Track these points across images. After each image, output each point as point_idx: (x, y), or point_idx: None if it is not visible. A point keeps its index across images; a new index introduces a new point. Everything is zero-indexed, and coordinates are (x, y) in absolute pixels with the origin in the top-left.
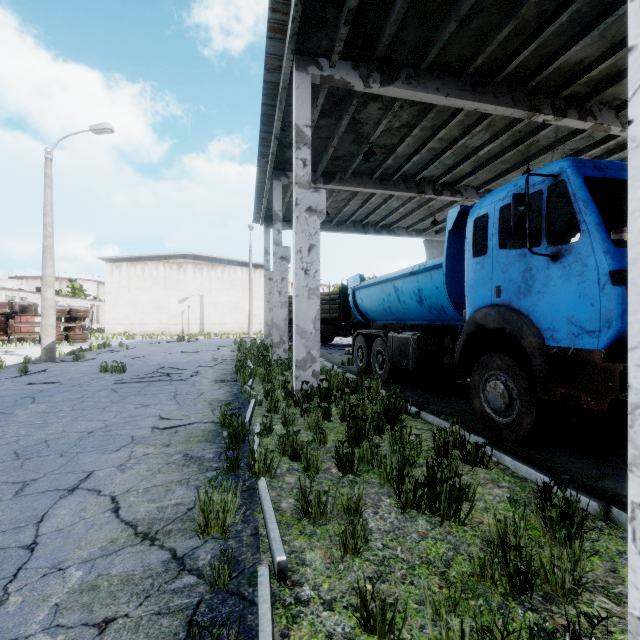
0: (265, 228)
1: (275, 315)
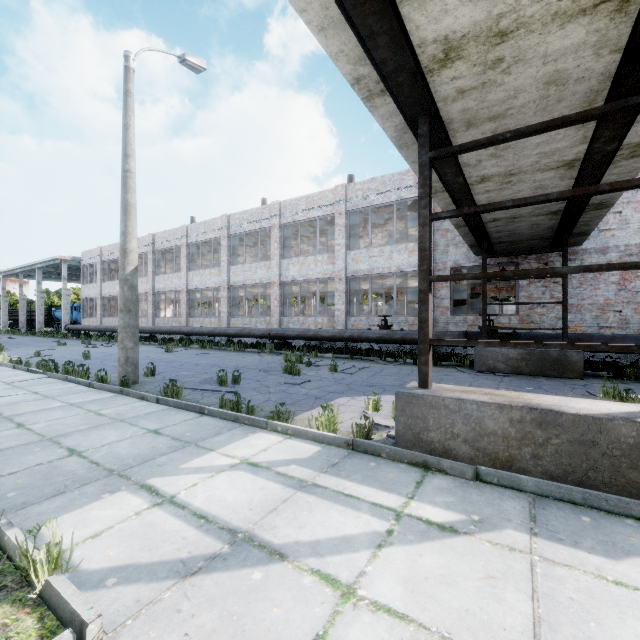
0: (3, 278)
1: (21, 318)
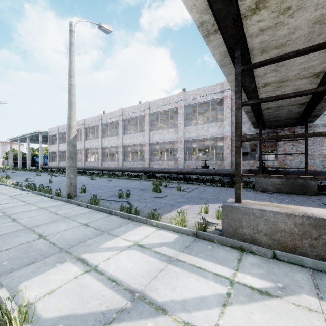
0: (10, 142)
1: (19, 162)
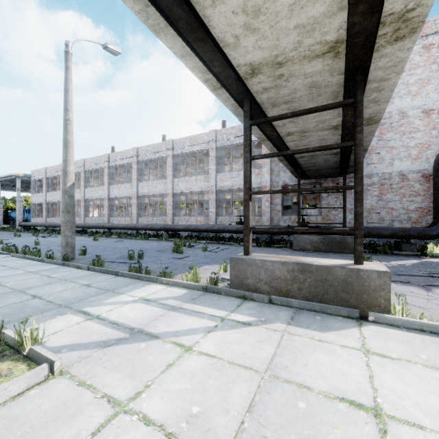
0: None
1: None
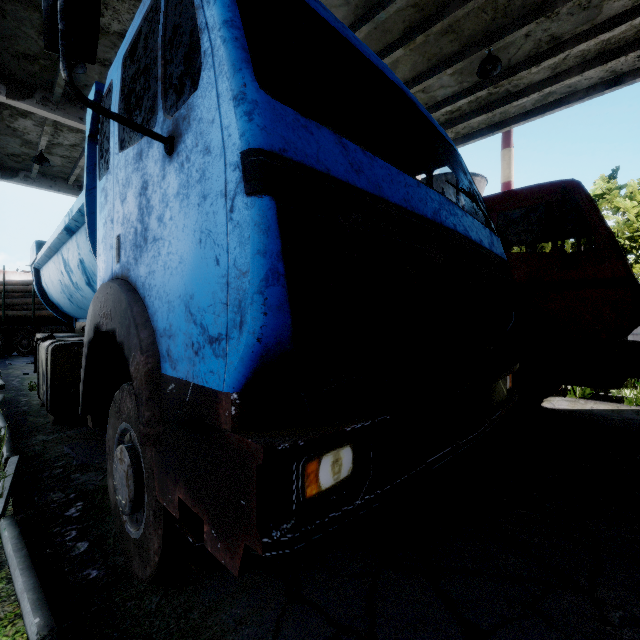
0: None
1: None
